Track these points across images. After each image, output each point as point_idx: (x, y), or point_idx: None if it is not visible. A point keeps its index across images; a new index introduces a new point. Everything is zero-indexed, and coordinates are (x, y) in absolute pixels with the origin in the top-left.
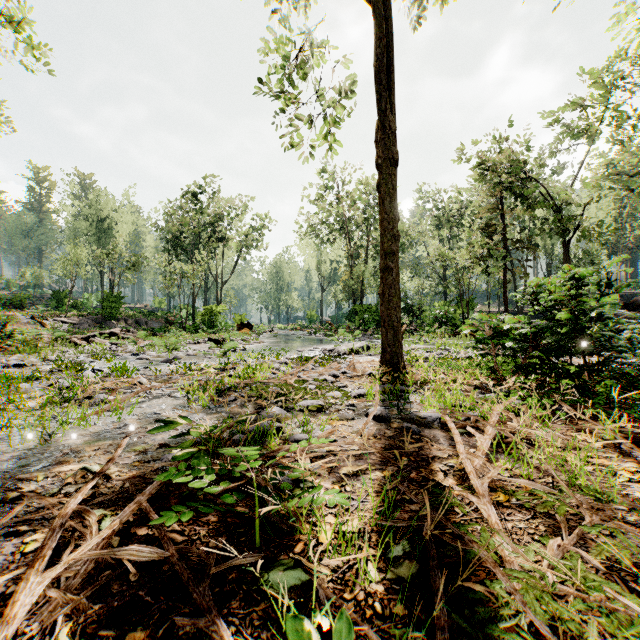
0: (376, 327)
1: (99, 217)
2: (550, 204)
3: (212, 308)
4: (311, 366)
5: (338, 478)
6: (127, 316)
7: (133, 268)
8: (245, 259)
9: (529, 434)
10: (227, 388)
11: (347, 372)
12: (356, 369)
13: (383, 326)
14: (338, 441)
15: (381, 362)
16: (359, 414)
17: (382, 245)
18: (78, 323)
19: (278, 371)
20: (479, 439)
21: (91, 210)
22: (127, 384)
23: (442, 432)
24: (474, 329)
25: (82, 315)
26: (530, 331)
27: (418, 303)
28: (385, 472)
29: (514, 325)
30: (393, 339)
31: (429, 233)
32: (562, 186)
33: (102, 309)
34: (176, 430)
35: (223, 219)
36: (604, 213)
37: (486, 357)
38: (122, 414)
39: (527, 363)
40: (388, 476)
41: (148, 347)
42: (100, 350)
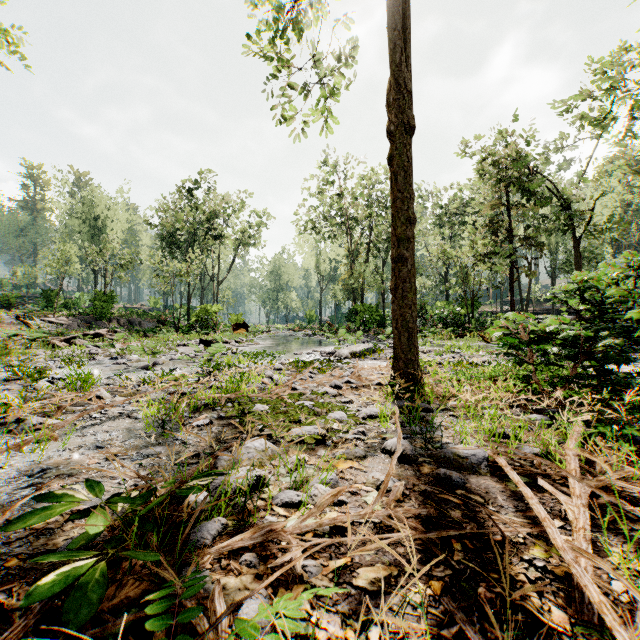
0: (377, 327)
1: (93, 214)
2: (562, 197)
3: (207, 308)
4: (309, 374)
5: (352, 601)
6: (120, 316)
7: (126, 266)
8: (242, 258)
9: (625, 487)
10: (203, 406)
11: (351, 381)
12: (361, 377)
13: (395, 328)
14: (347, 502)
15: (393, 371)
16: (372, 447)
17: (394, 230)
18: (67, 323)
19: (270, 380)
20: (567, 506)
21: (84, 207)
22: (82, 399)
23: (495, 482)
24: (507, 331)
25: (72, 315)
26: (586, 334)
27: (421, 302)
28: (432, 583)
29: (565, 327)
30: (408, 343)
31: (431, 231)
32: (568, 182)
33: (93, 309)
34: (112, 479)
35: (219, 216)
36: (609, 211)
37: (508, 362)
38: (52, 448)
39: (583, 375)
40: (439, 594)
41: (129, 350)
42: (77, 353)
